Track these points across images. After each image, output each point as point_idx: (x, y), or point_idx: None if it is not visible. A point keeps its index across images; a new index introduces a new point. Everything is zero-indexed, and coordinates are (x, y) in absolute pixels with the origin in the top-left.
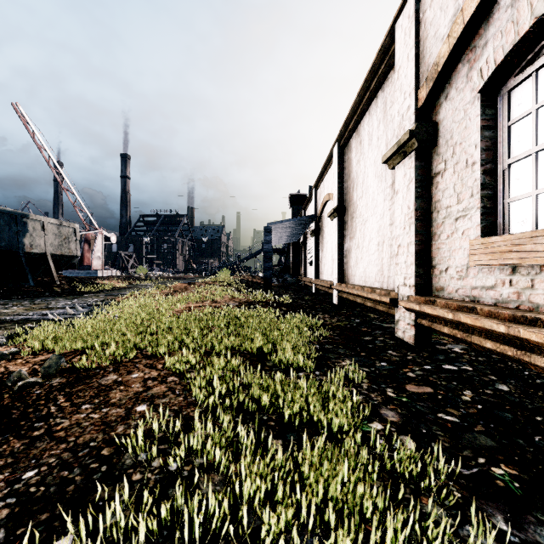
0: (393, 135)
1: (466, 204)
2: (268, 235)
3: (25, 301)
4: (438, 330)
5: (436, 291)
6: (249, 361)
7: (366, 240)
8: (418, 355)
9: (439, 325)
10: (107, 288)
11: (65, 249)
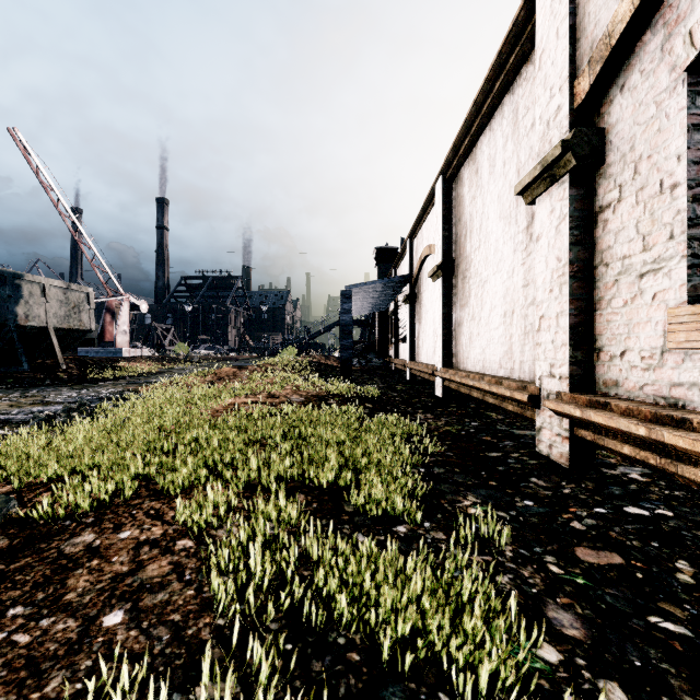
0: (528, 156)
1: (660, 251)
2: (346, 303)
3: (16, 392)
4: (611, 448)
5: (603, 387)
6: (316, 503)
7: (486, 308)
8: (579, 487)
9: (614, 442)
10: (131, 373)
11: (75, 321)
